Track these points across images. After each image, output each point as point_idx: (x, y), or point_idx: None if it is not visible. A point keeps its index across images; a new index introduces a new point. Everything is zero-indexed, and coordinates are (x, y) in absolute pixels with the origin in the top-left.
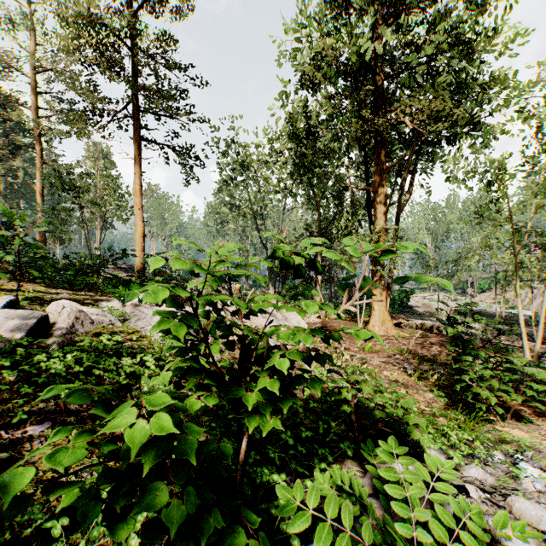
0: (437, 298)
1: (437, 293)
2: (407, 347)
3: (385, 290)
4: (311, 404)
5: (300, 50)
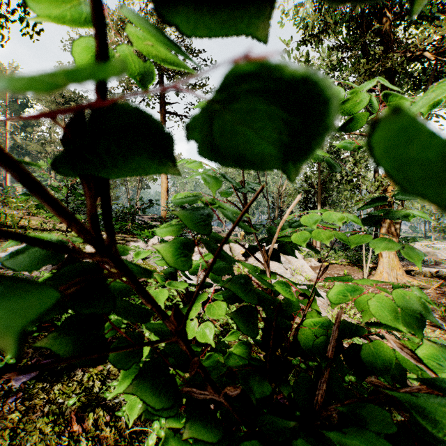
0: (440, 246)
1: (439, 241)
2: (429, 298)
3: (394, 236)
4: (347, 377)
5: (303, 6)
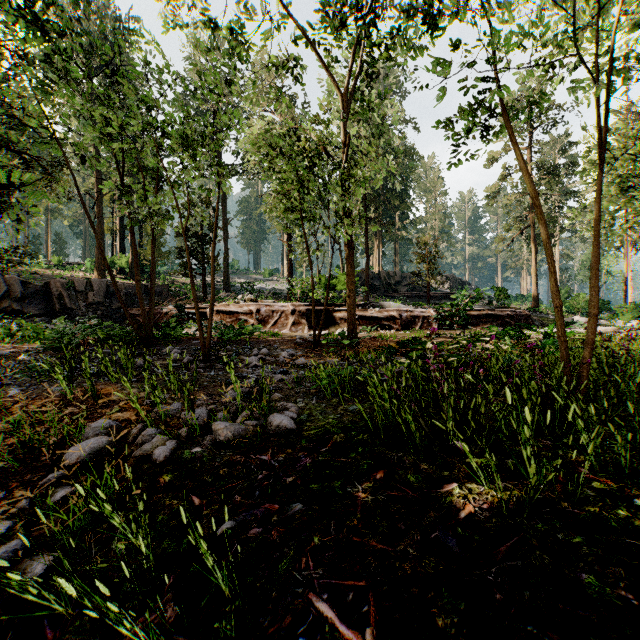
0: None
1: None
2: None
3: None
4: None
5: None
